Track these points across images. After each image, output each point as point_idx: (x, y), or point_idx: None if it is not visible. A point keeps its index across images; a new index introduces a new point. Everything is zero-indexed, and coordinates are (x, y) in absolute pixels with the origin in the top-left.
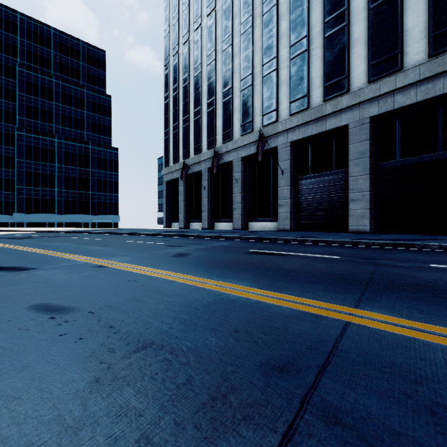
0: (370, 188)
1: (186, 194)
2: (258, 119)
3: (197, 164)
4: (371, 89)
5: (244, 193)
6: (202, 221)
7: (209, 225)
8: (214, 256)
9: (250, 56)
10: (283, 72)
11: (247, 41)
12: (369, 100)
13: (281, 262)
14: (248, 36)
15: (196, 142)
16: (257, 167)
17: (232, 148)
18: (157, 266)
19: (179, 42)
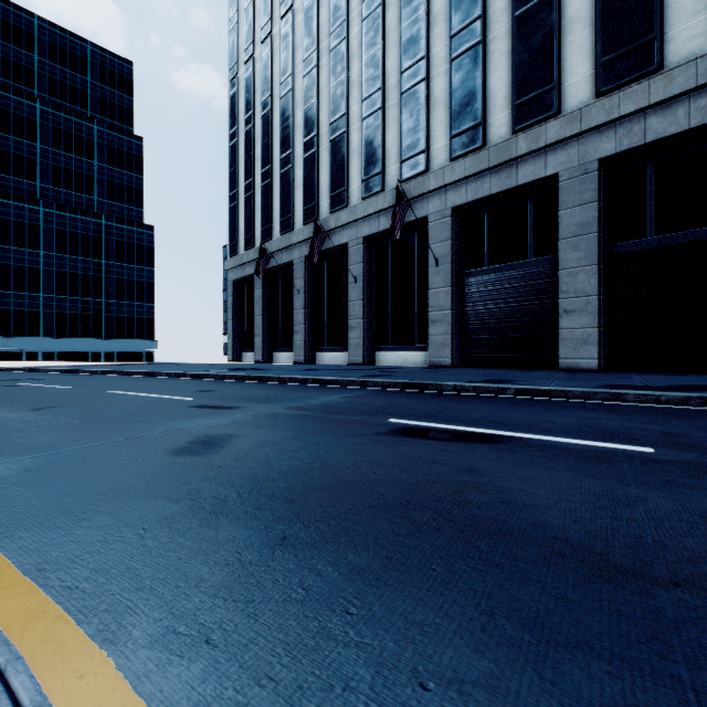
0: (599, 289)
1: (266, 303)
2: (394, 169)
3: (285, 250)
4: (603, 108)
5: (367, 300)
6: (295, 350)
7: (307, 357)
8: (296, 451)
9: (379, 58)
10: (439, 84)
11: (374, 31)
12: (599, 128)
13: (510, 481)
14: (376, 22)
15: (284, 212)
16: (391, 255)
17: (346, 221)
18: (51, 527)
19: (254, 38)
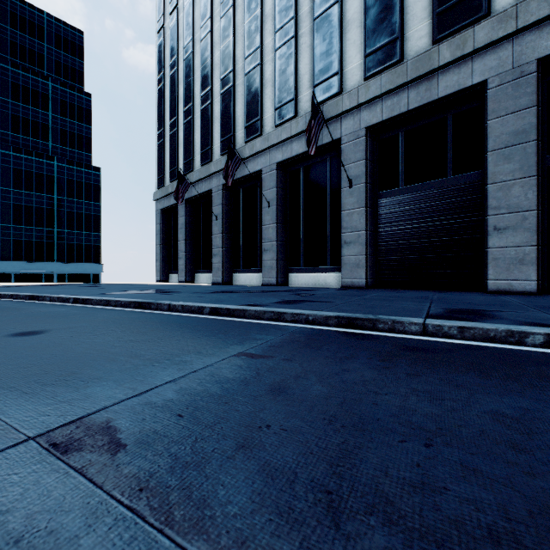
0: (537, 203)
1: (189, 229)
2: (306, 95)
3: (205, 180)
4: None
5: (280, 223)
6: (213, 271)
7: (225, 278)
8: None
9: None
10: (352, 5)
11: None
12: (538, 24)
13: None
14: None
15: (204, 145)
16: (303, 180)
17: (260, 148)
18: None
19: None
